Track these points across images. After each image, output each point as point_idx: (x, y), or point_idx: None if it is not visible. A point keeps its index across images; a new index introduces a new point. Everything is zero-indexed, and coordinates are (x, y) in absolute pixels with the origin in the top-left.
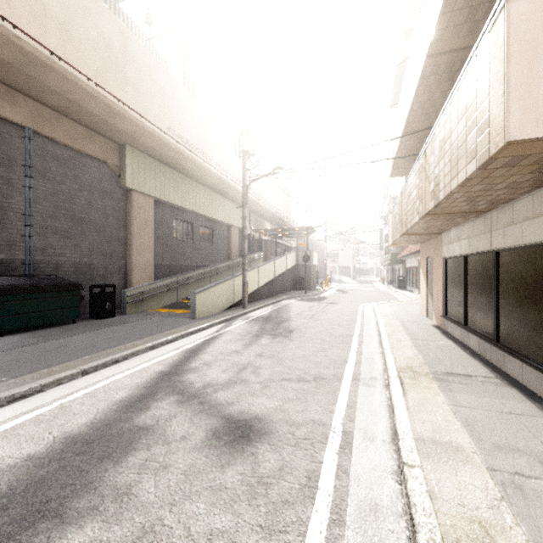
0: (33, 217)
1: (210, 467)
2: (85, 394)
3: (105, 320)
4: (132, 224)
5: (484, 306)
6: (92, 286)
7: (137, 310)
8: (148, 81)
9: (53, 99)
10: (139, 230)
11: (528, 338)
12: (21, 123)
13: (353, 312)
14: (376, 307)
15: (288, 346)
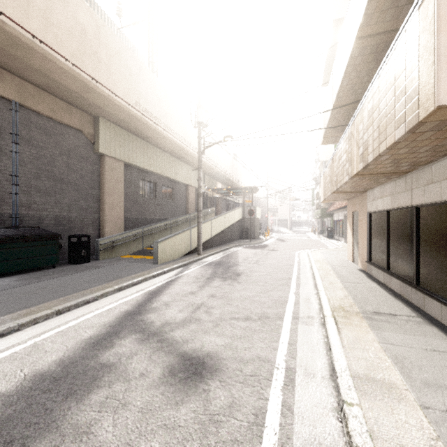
0: (19, 177)
1: (166, 404)
2: (57, 332)
3: (81, 265)
4: (105, 184)
5: (405, 254)
6: (70, 236)
7: (109, 256)
8: (118, 63)
9: (36, 77)
10: (111, 189)
11: (446, 283)
12: (9, 97)
13: (291, 258)
14: (310, 253)
15: (237, 288)
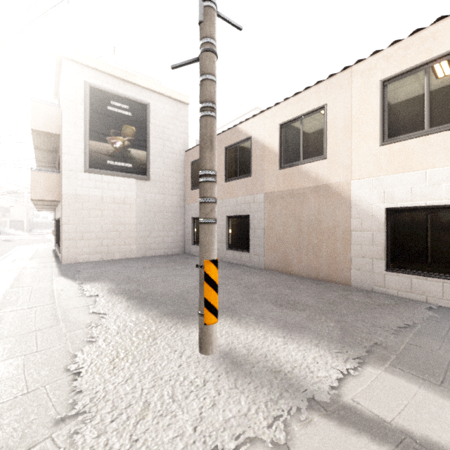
0: None
1: None
2: None
3: None
4: None
5: None
6: None
7: None
8: None
9: None
10: None
11: None
12: None
13: (9, 250)
14: (28, 246)
15: None
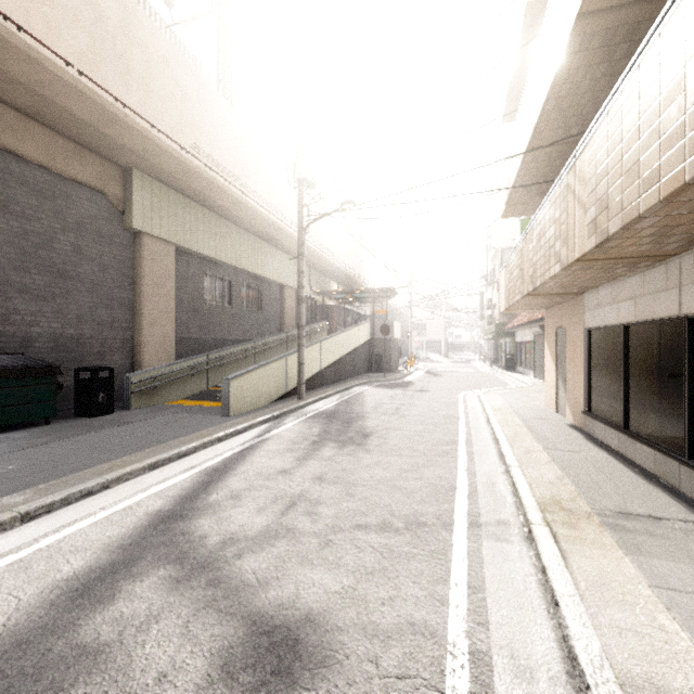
0: None
1: None
2: (11, 563)
3: (97, 418)
4: (143, 281)
5: (663, 402)
6: (78, 369)
7: (148, 402)
8: (163, 77)
9: (16, 95)
10: (153, 289)
11: None
12: None
13: (452, 404)
14: (482, 397)
15: (364, 461)
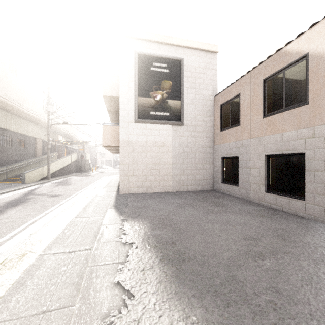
0: None
1: (50, 198)
2: (3, 197)
3: None
4: None
5: None
6: None
7: None
8: None
9: None
10: None
11: None
12: None
13: (98, 179)
14: (108, 177)
15: (68, 187)
